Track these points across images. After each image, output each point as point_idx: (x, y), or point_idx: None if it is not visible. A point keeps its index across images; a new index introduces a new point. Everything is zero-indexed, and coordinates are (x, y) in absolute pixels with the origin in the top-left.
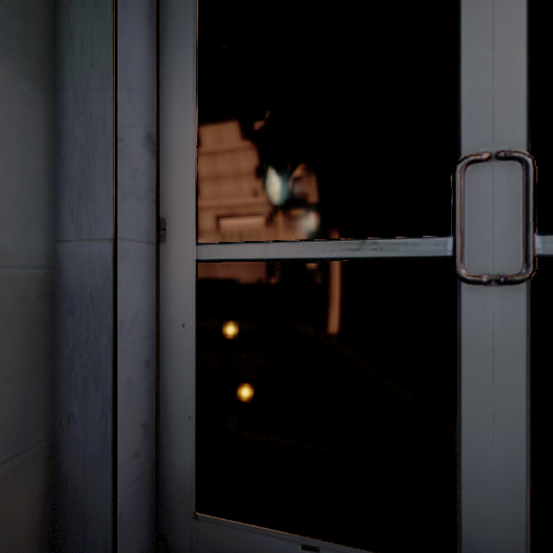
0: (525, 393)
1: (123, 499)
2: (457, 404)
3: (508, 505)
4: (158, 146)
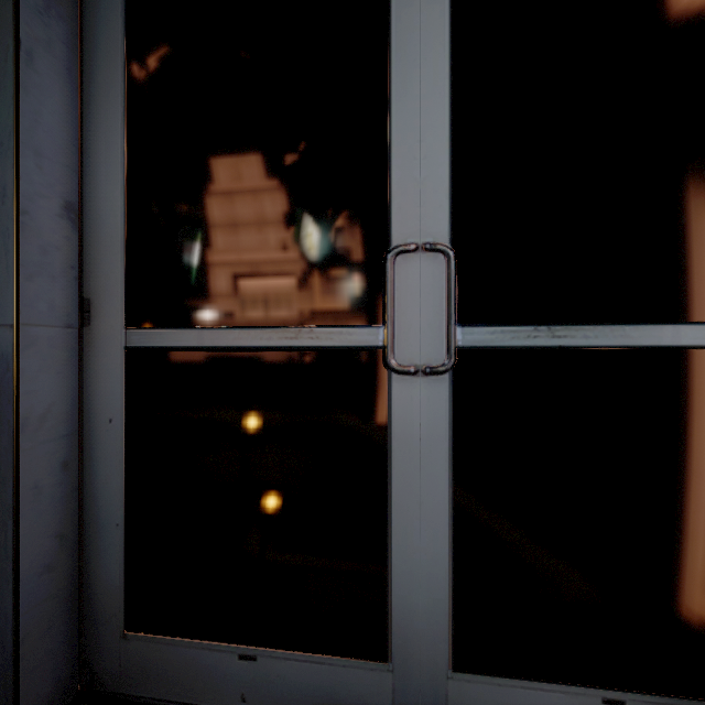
0: (448, 482)
1: (28, 620)
2: (388, 496)
3: (433, 593)
4: (82, 216)
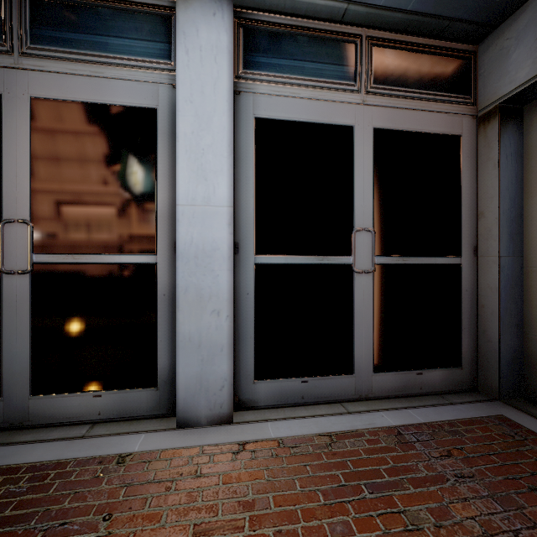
0: (29, 318)
1: None
2: (1, 326)
3: (23, 365)
4: None
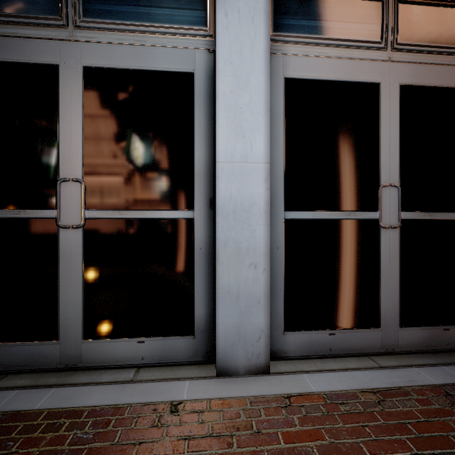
0: (82, 269)
1: None
2: (58, 276)
3: (76, 311)
4: None
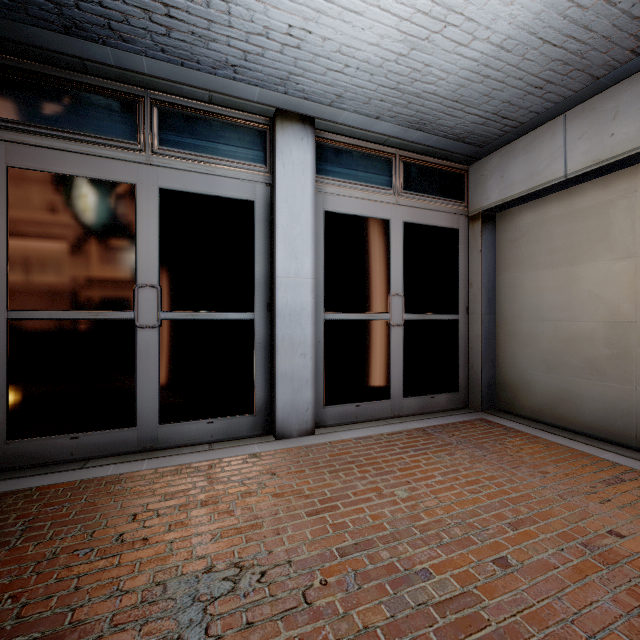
0: (158, 363)
1: None
2: (136, 370)
3: (153, 400)
4: None
